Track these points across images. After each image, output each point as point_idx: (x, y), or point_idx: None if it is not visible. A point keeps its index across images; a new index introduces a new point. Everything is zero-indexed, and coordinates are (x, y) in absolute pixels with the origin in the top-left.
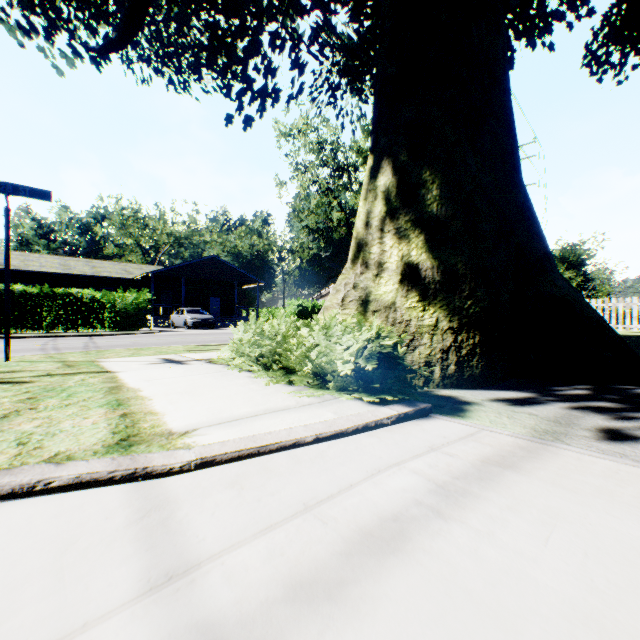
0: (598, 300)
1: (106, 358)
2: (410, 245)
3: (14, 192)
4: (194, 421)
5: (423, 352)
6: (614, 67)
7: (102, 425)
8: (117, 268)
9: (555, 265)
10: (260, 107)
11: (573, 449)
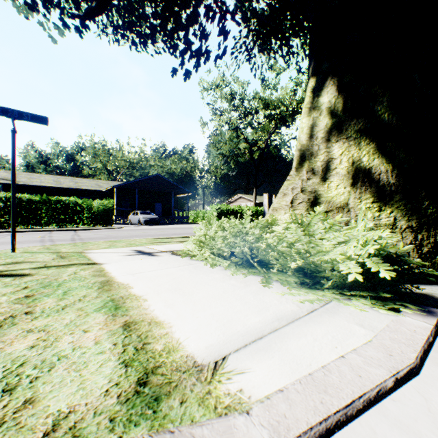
0: None
1: (90, 249)
2: (361, 152)
3: (19, 117)
4: (211, 340)
5: None
6: None
7: (106, 346)
8: (92, 183)
9: None
10: (196, 63)
11: None
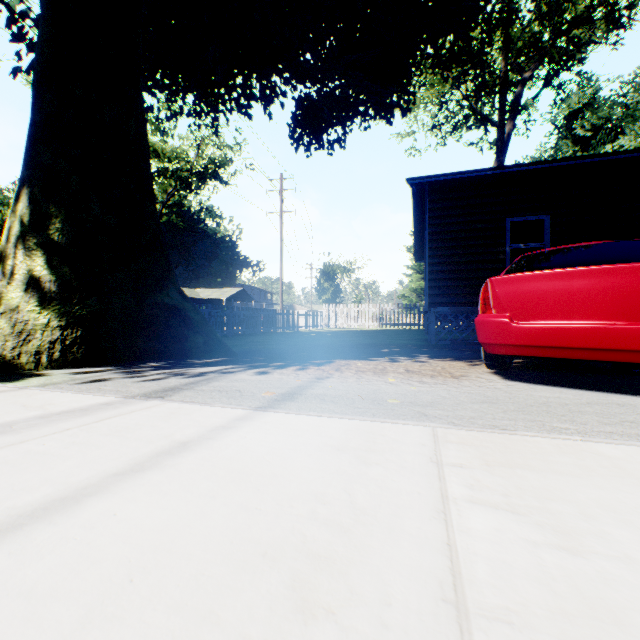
0: (334, 305)
1: None
2: (37, 262)
3: None
4: None
5: (36, 344)
6: (305, 145)
7: None
8: None
9: (176, 283)
10: None
11: (34, 388)
